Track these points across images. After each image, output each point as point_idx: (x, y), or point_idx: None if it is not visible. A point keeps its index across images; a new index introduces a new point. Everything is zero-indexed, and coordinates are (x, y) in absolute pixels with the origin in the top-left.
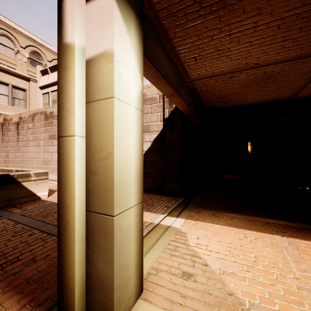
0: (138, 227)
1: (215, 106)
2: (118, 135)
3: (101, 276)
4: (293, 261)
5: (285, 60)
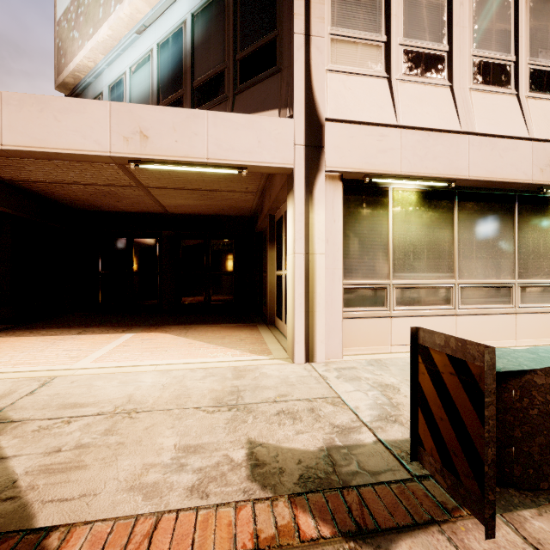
0: None
1: (87, 208)
2: None
3: None
4: (51, 344)
5: (102, 184)
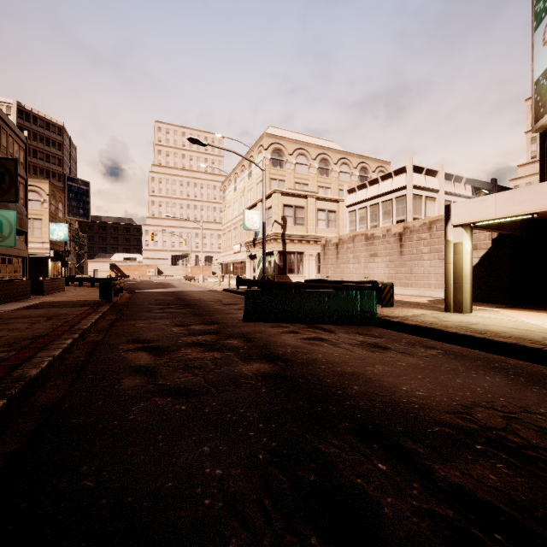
0: (470, 291)
1: None
2: (464, 263)
3: (459, 300)
4: None
5: None
